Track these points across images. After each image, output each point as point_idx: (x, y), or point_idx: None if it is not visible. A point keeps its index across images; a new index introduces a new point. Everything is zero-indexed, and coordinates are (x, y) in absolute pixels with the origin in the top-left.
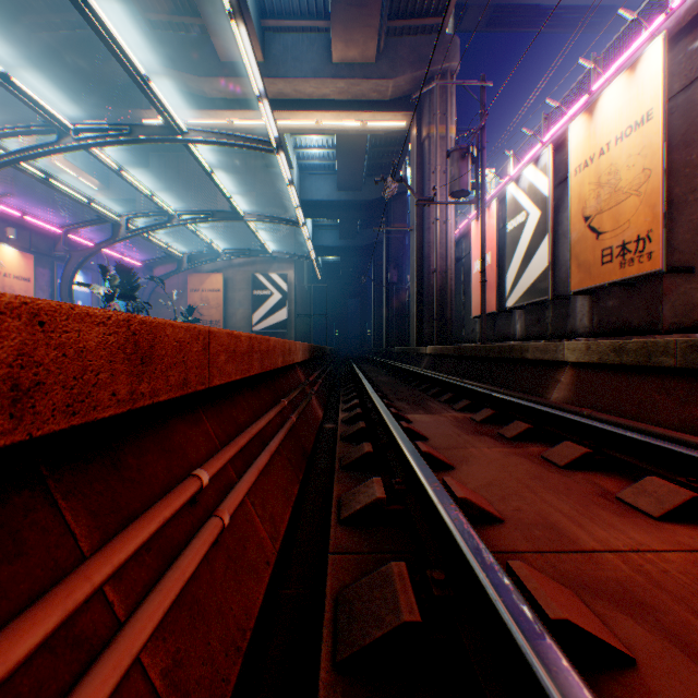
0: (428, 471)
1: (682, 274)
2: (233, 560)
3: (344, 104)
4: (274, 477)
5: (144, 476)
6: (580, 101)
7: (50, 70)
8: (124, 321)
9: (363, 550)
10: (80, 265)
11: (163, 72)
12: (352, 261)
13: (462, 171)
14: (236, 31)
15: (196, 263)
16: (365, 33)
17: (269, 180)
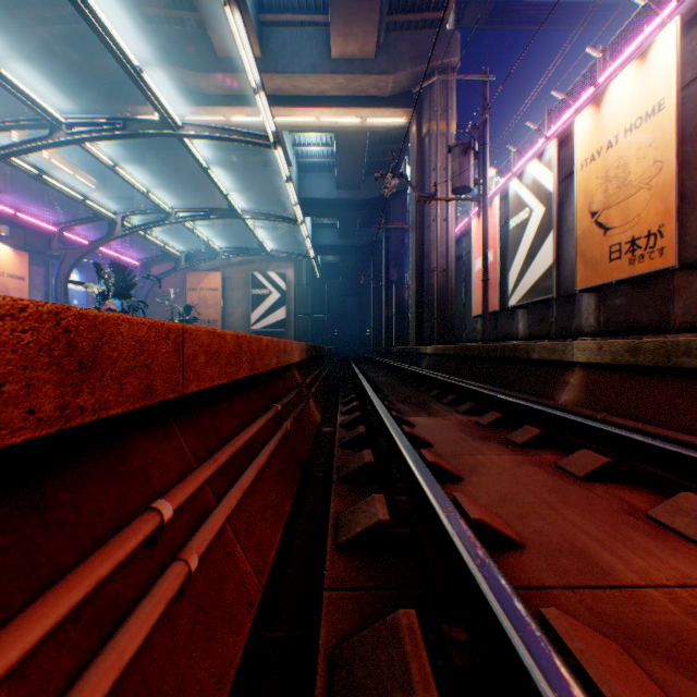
0: (438, 491)
1: (695, 270)
2: (205, 610)
3: (343, 100)
4: (262, 494)
5: (81, 514)
6: (586, 94)
7: (45, 65)
8: (50, 313)
9: (364, 585)
10: (75, 263)
11: (159, 67)
12: (352, 260)
13: (464, 167)
14: (230, 18)
15: (194, 262)
16: (365, 27)
17: (268, 178)
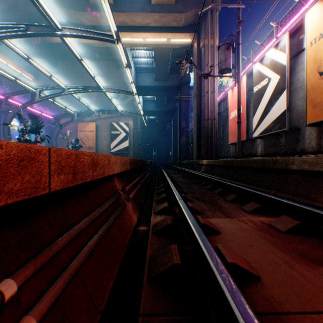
0: None
1: None
2: None
3: (157, 28)
4: None
5: None
6: (308, 3)
7: None
8: None
9: None
10: (14, 116)
11: (58, 9)
12: (162, 118)
13: (227, 57)
14: None
15: (81, 117)
16: None
17: (120, 74)
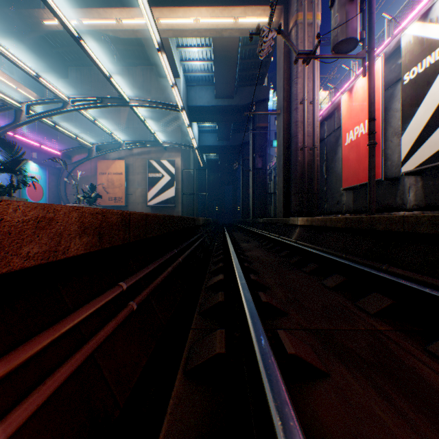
0: None
1: None
2: None
3: None
4: None
5: None
6: None
7: None
8: None
9: None
10: None
11: None
12: (227, 158)
13: (351, 16)
14: None
15: (103, 151)
16: None
17: (161, 87)
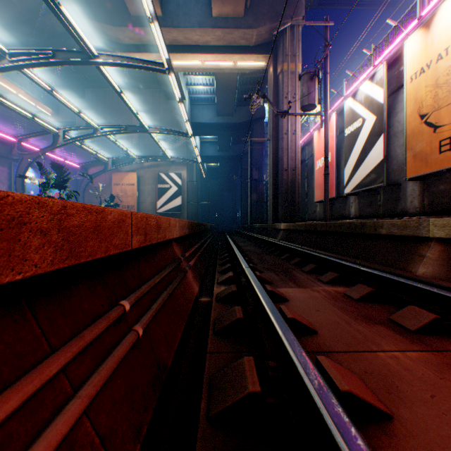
0: None
1: None
2: None
3: (220, 48)
4: None
5: None
6: (410, 26)
7: (5, 21)
8: None
9: None
10: (29, 164)
11: (88, 23)
12: (227, 166)
13: (311, 90)
14: None
15: (118, 165)
16: None
17: (169, 108)
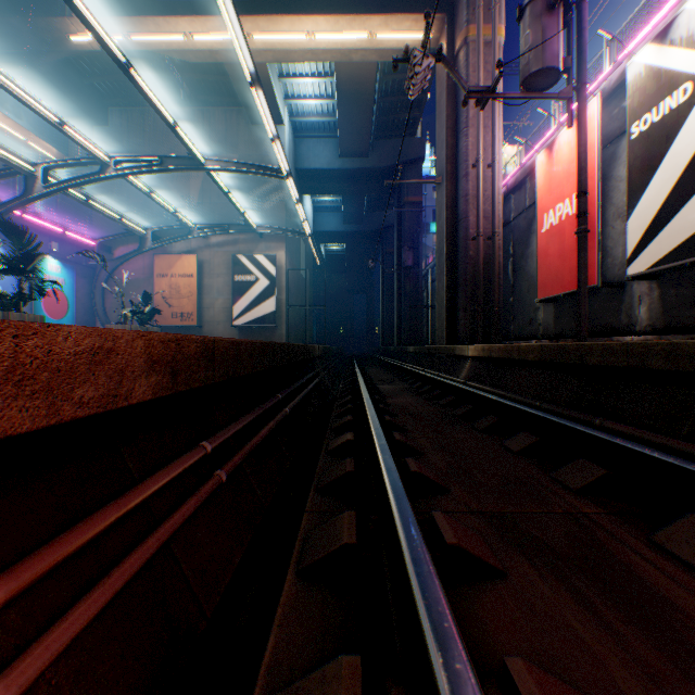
0: None
1: None
2: None
3: (344, 3)
4: None
5: None
6: None
7: None
8: None
9: None
10: None
11: None
12: (358, 250)
13: (550, 34)
14: None
15: (163, 241)
16: None
17: (255, 139)
